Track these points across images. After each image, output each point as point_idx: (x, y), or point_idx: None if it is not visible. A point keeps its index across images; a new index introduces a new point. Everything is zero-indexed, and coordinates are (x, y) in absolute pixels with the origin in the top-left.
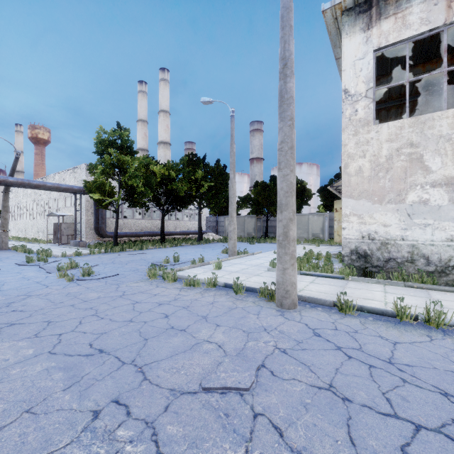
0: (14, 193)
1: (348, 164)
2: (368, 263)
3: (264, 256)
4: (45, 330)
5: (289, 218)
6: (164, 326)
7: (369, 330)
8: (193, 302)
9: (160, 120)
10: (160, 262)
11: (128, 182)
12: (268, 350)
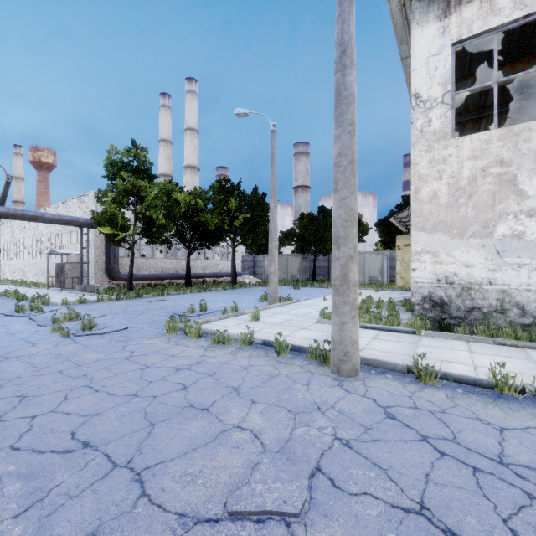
0: (10, 227)
1: (420, 188)
2: (445, 313)
3: (312, 303)
4: (13, 411)
5: (349, 255)
6: (180, 403)
7: (461, 408)
8: (221, 367)
9: (187, 140)
10: (182, 312)
11: (145, 213)
12: (324, 441)
